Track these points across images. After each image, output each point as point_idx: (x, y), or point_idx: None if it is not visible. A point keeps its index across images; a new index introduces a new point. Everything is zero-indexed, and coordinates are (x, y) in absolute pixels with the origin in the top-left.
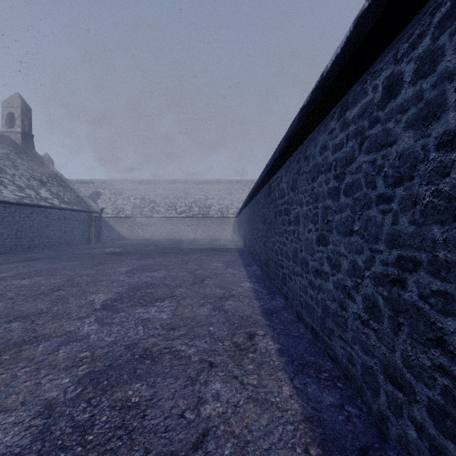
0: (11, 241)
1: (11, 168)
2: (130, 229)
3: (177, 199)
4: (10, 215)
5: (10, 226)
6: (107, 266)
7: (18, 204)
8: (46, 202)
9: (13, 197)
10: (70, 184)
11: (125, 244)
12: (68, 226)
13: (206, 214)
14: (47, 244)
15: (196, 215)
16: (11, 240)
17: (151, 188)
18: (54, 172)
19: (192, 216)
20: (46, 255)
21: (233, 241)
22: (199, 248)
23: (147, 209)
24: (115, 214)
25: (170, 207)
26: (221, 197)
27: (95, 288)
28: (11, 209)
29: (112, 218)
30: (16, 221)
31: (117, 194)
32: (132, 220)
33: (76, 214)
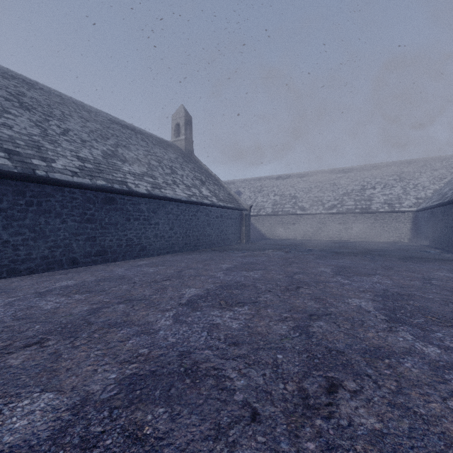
0: (182, 239)
1: (179, 170)
2: (270, 227)
3: (322, 192)
4: (181, 213)
5: (181, 225)
6: (315, 288)
7: (187, 202)
8: (207, 200)
9: (184, 196)
10: (222, 183)
11: (278, 245)
12: (224, 224)
13: (367, 208)
14: (208, 242)
15: (351, 210)
16: (182, 238)
17: (290, 183)
18: (209, 172)
19: (346, 212)
20: (214, 256)
21: (427, 246)
22: (397, 257)
23: (289, 205)
24: (256, 212)
25: (315, 202)
26: (385, 186)
27: (435, 404)
28: (182, 207)
29: (253, 216)
30: (186, 219)
31: (256, 191)
32: (273, 218)
33: (230, 211)
